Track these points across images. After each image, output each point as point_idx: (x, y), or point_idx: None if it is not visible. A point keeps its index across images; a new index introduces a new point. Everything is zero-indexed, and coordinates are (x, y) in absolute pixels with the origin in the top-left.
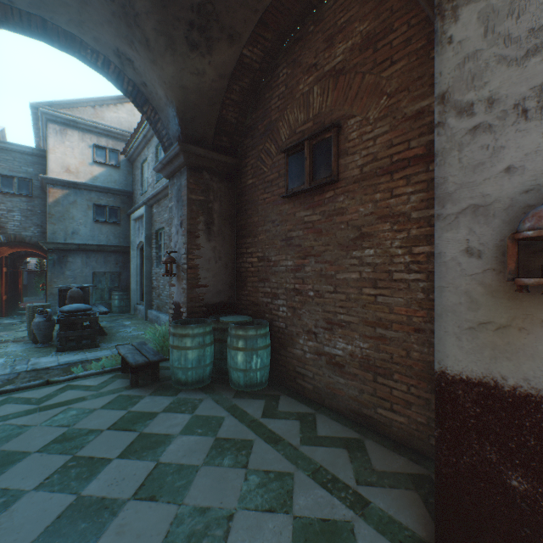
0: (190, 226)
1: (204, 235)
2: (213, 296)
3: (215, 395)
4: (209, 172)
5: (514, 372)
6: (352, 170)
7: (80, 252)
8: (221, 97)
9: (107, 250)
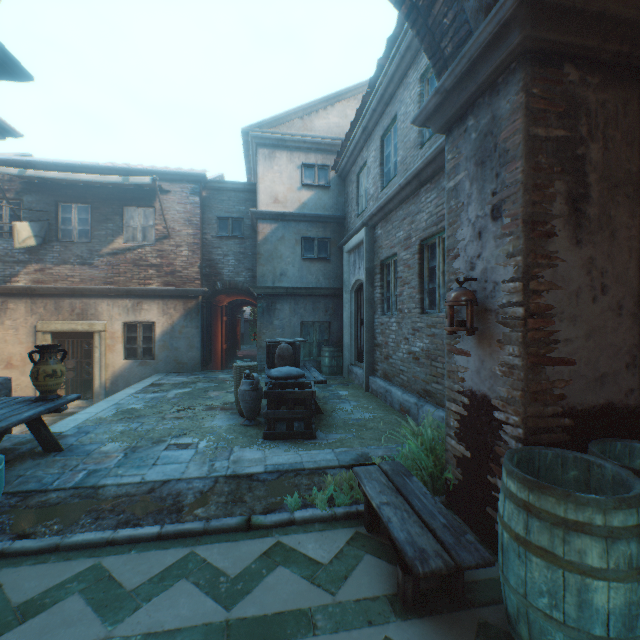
0: (531, 209)
1: (565, 229)
2: (585, 388)
3: None
4: (577, 65)
5: None
6: None
7: (287, 297)
8: None
9: (315, 294)
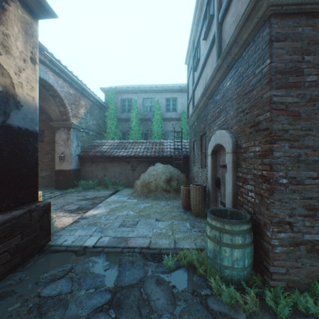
0: None
1: None
2: None
3: None
4: None
5: (61, 168)
6: (47, 140)
7: None
8: None
9: None
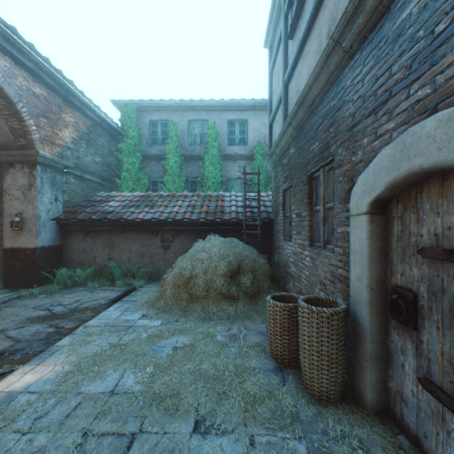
0: None
1: None
2: None
3: None
4: None
5: (17, 244)
6: None
7: None
8: None
9: None
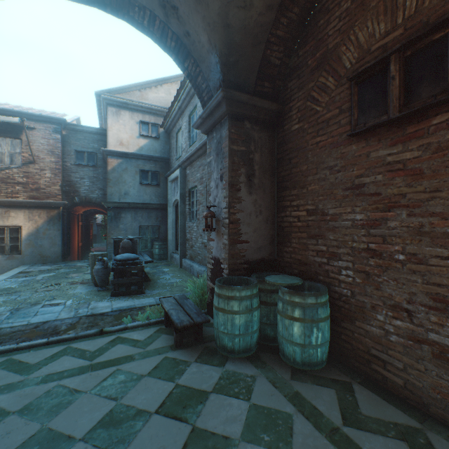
0: (231, 179)
1: (245, 188)
2: (253, 252)
3: (267, 372)
4: (250, 121)
5: None
6: None
7: (130, 209)
8: (265, 35)
9: (149, 207)
